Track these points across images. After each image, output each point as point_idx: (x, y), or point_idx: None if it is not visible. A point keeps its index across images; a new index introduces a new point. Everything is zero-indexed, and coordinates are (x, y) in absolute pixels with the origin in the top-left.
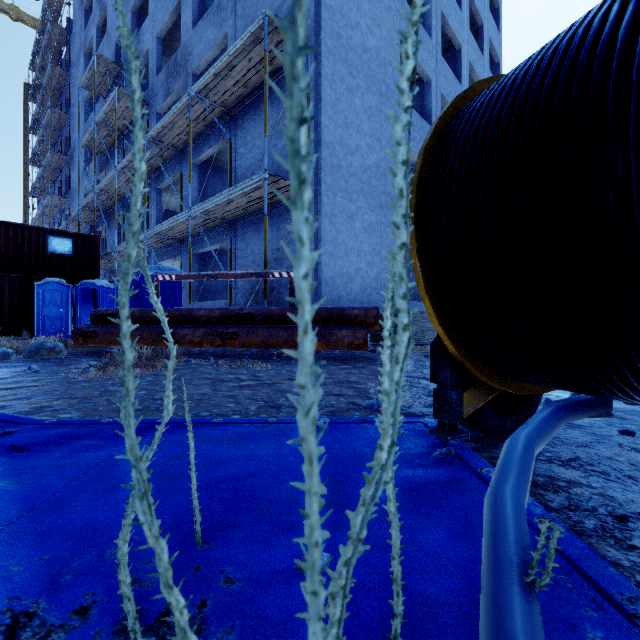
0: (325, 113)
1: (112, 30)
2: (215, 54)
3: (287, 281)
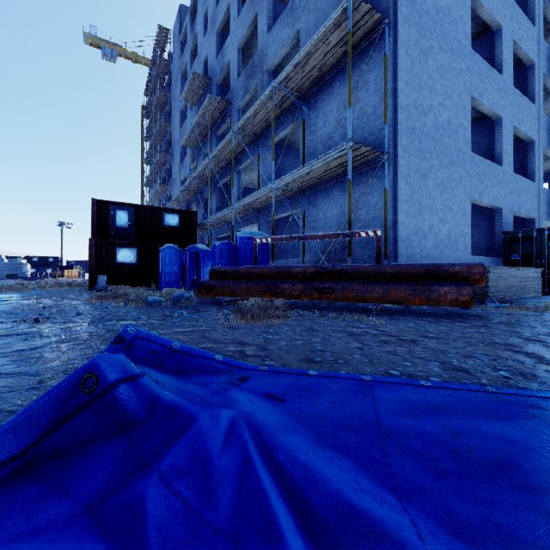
0: (401, 79)
1: (201, 52)
2: (287, 50)
3: (360, 240)
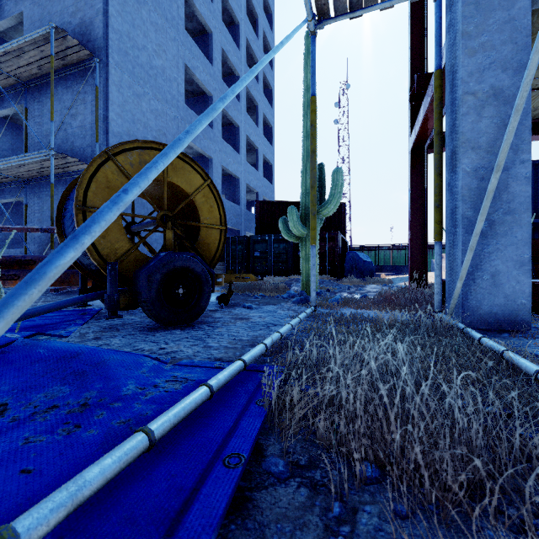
0: (113, 110)
1: None
2: (11, 24)
3: None
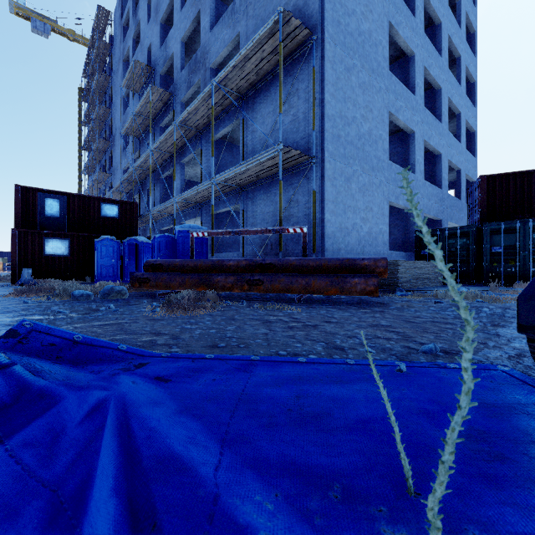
0: (327, 91)
1: (144, 40)
2: (229, 50)
3: (293, 236)
